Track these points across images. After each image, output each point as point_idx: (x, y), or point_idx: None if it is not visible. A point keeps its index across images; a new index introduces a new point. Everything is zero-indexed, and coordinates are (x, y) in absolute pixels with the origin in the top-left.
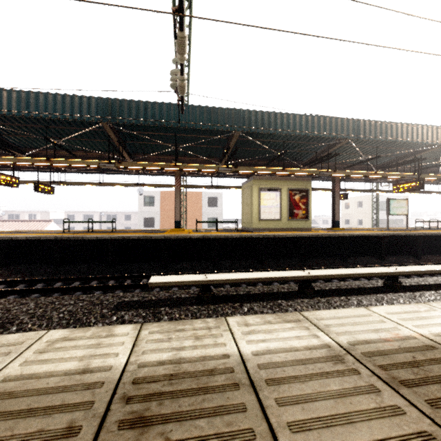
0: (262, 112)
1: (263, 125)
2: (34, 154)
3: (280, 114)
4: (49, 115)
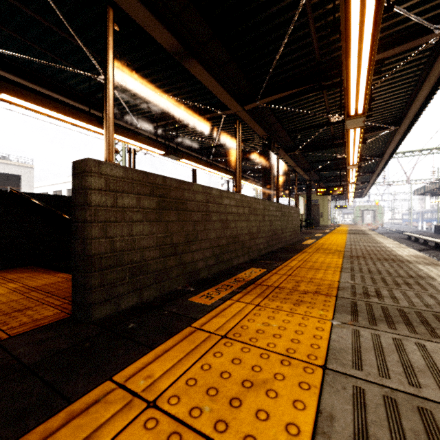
0: None
1: None
2: None
3: None
4: (434, 188)
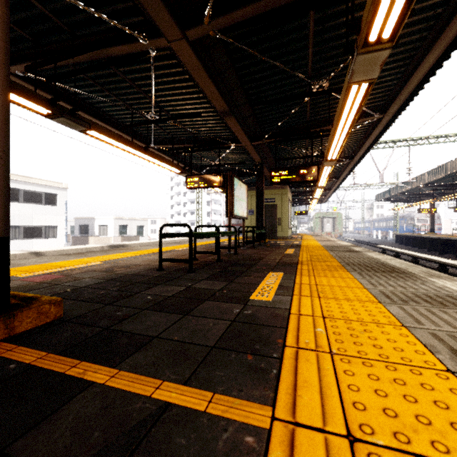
0: (454, 160)
1: (454, 168)
2: (445, 194)
3: None
4: (403, 190)
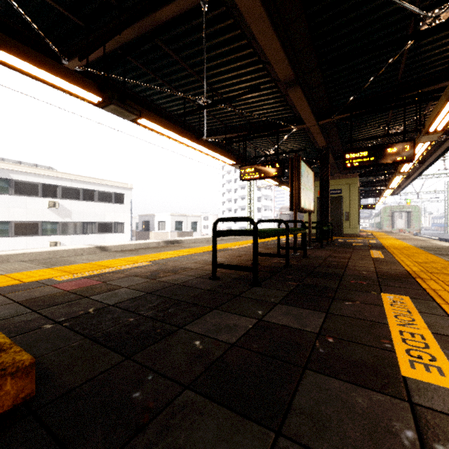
0: None
1: None
2: None
3: None
4: None
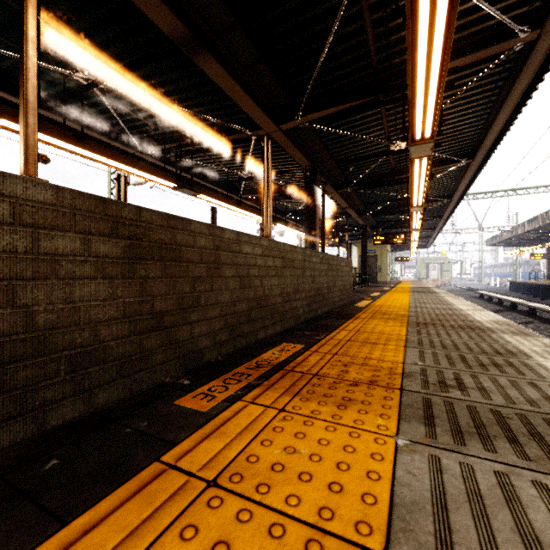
0: (544, 212)
1: (545, 220)
2: None
3: (548, 211)
4: (509, 237)
